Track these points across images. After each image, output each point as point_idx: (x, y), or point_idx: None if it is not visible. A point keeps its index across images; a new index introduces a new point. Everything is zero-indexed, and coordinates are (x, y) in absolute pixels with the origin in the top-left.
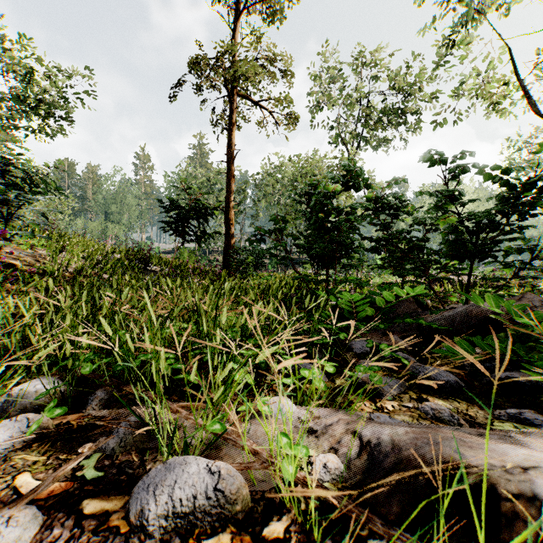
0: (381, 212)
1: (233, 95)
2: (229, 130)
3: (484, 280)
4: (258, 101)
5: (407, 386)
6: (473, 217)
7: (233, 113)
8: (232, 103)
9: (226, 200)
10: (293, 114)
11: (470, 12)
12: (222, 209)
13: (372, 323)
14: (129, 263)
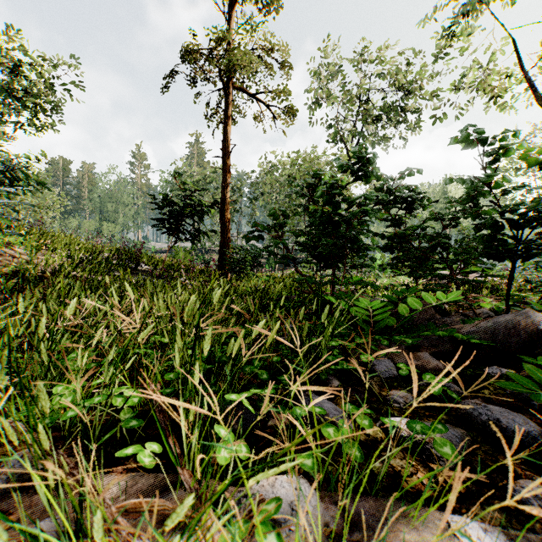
0: (393, 205)
1: (229, 87)
2: (225, 124)
3: (528, 283)
4: (255, 94)
5: (469, 439)
6: (517, 207)
7: (229, 106)
8: (228, 96)
9: (221, 197)
10: (291, 108)
11: (474, 3)
12: (218, 207)
13: (396, 337)
14: (118, 262)
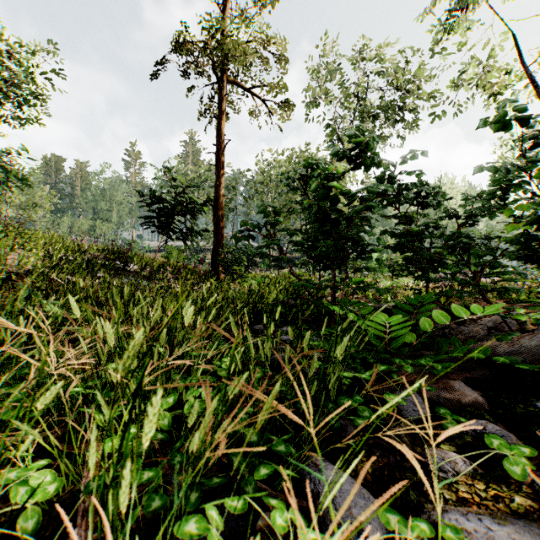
0: (402, 201)
1: (223, 81)
2: (218, 118)
3: None
4: (250, 88)
5: None
6: None
7: (223, 100)
8: (221, 90)
9: (215, 194)
10: (287, 103)
11: None
12: (211, 204)
13: (421, 361)
14: (104, 263)
